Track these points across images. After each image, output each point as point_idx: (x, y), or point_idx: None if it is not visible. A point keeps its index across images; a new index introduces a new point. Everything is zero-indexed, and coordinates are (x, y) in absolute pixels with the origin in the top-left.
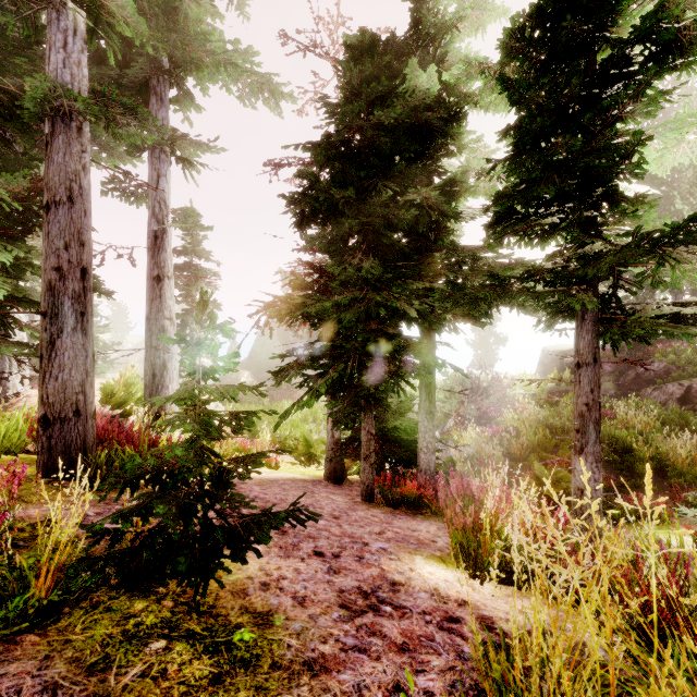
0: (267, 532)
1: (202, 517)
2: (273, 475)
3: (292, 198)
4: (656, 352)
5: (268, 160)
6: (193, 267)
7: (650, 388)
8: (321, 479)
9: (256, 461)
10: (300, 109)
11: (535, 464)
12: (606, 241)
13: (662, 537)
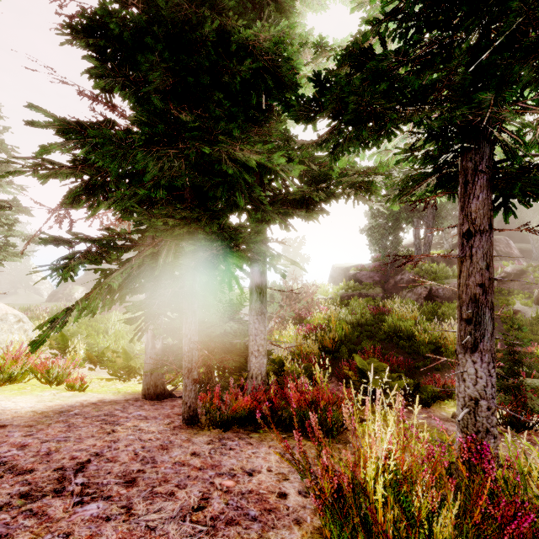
0: None
1: None
2: (72, 401)
3: (84, 31)
4: (406, 266)
5: None
6: None
7: (405, 291)
8: (139, 397)
9: None
10: None
11: (356, 357)
12: (537, 38)
13: None
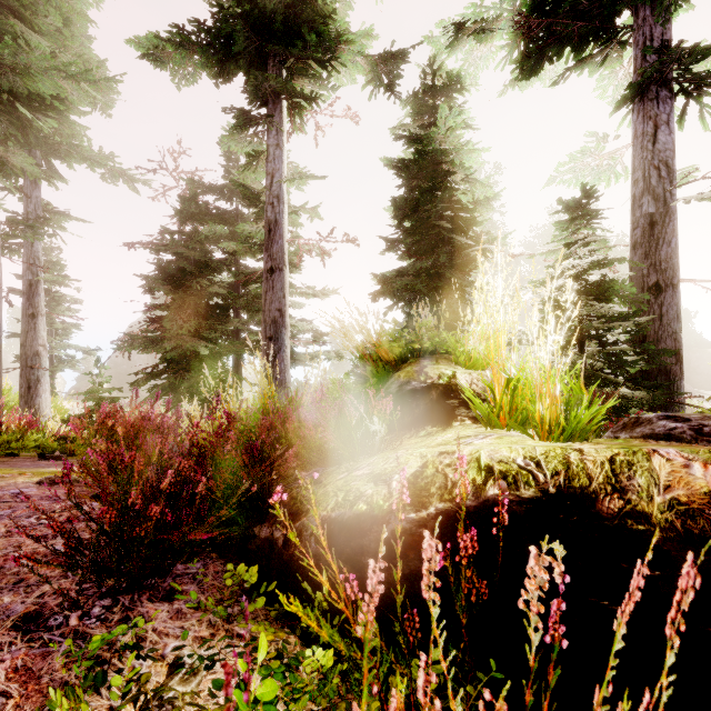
0: None
1: None
2: None
3: (143, 277)
4: None
5: (127, 244)
6: (53, 294)
7: None
8: None
9: None
10: (153, 197)
11: None
12: None
13: None
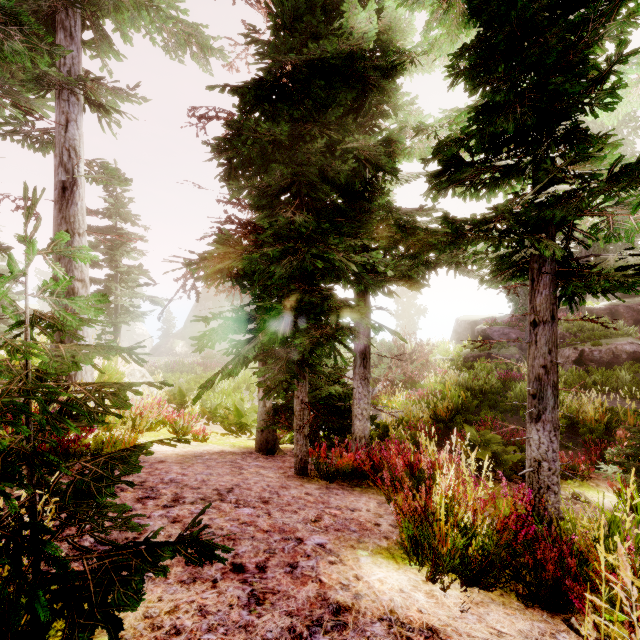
0: (135, 587)
1: (5, 580)
2: (200, 449)
3: (218, 146)
4: None
5: (193, 107)
6: (117, 230)
7: None
8: (252, 451)
9: (130, 462)
10: (230, 64)
11: (465, 427)
12: (573, 180)
13: (586, 494)
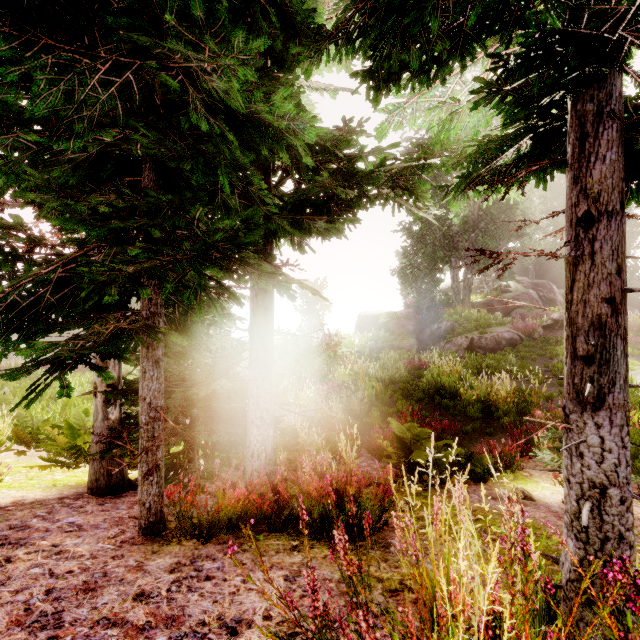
0: None
1: None
2: None
3: None
4: (443, 313)
5: None
6: None
7: (443, 342)
8: (84, 492)
9: None
10: None
11: (392, 422)
12: None
13: (526, 489)
